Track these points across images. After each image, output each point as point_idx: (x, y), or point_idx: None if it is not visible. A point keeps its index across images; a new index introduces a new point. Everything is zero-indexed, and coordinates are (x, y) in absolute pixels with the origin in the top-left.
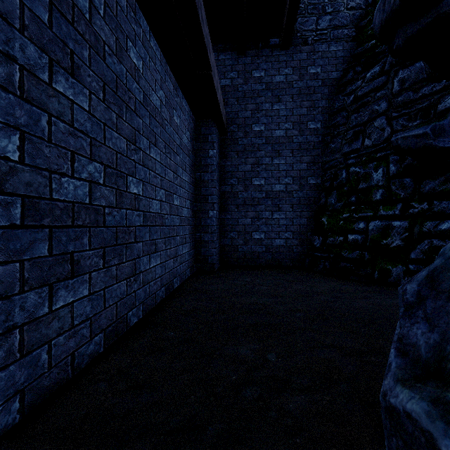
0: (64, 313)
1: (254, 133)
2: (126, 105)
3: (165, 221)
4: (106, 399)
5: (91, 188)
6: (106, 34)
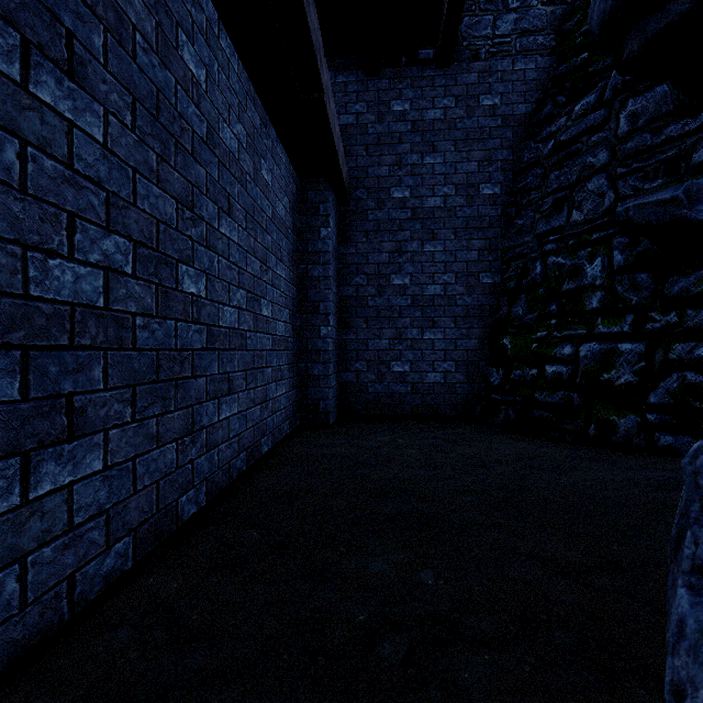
0: (53, 504)
1: (393, 203)
2: (175, 142)
3: (247, 343)
4: (127, 662)
5: (109, 280)
6: (138, 13)
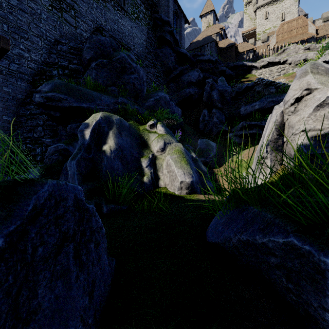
0: None
1: None
2: None
3: None
4: None
5: None
6: None
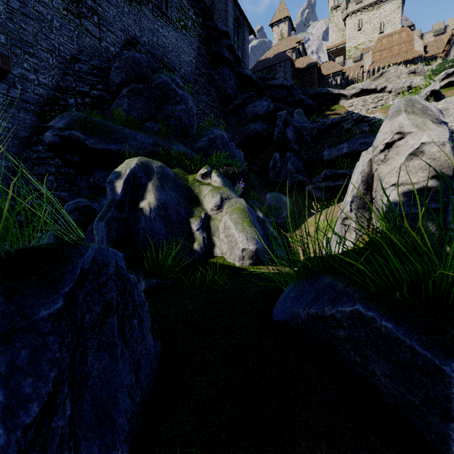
0: None
1: None
2: None
3: None
4: None
5: None
6: None
